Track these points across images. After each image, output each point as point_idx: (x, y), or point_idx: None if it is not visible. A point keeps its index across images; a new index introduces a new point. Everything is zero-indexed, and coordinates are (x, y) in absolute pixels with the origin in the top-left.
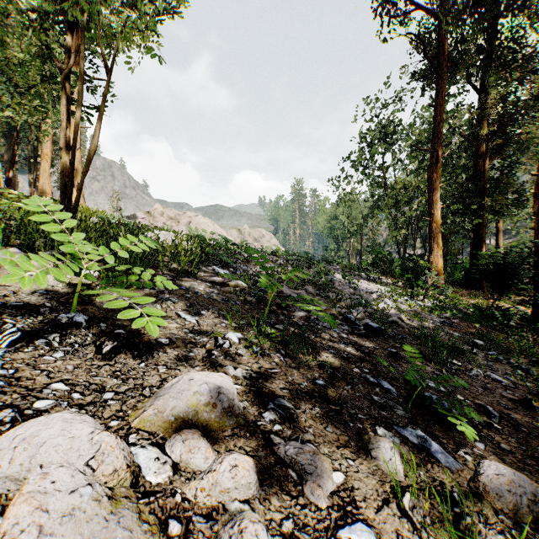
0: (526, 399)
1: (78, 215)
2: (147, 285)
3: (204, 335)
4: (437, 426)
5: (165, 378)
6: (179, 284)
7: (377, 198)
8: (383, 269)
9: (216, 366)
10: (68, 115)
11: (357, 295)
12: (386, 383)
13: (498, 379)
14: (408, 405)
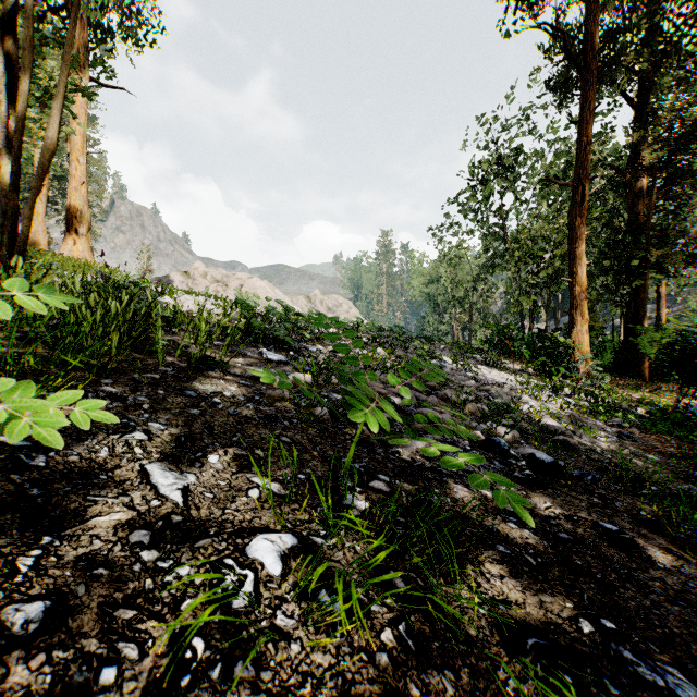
0: None
1: (14, 259)
2: None
3: (188, 549)
4: None
5: None
6: (187, 385)
7: (492, 254)
8: (509, 349)
9: None
10: (14, 95)
11: (483, 390)
12: (685, 681)
13: None
14: None
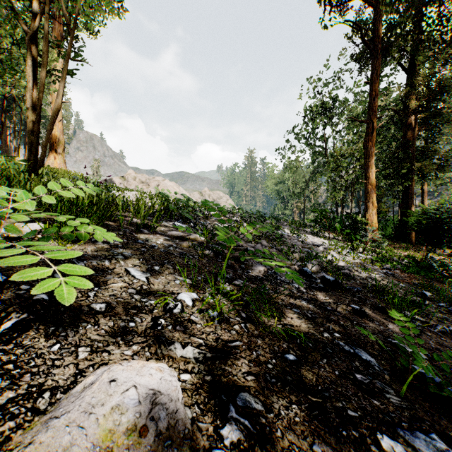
0: None
1: (40, 170)
2: (82, 238)
3: (152, 296)
4: (443, 419)
5: (83, 369)
6: (137, 237)
7: (318, 164)
8: (326, 225)
9: (160, 345)
10: (35, 77)
11: (306, 248)
12: (364, 352)
13: None
14: (397, 385)
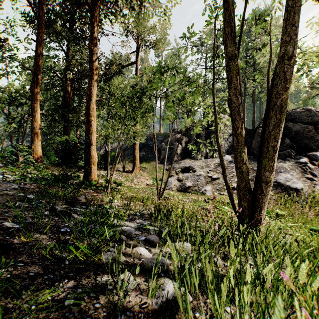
0: (8, 242)
1: None
2: None
3: None
4: None
5: None
6: None
7: None
8: None
9: None
10: None
11: None
12: None
13: (10, 226)
14: None
